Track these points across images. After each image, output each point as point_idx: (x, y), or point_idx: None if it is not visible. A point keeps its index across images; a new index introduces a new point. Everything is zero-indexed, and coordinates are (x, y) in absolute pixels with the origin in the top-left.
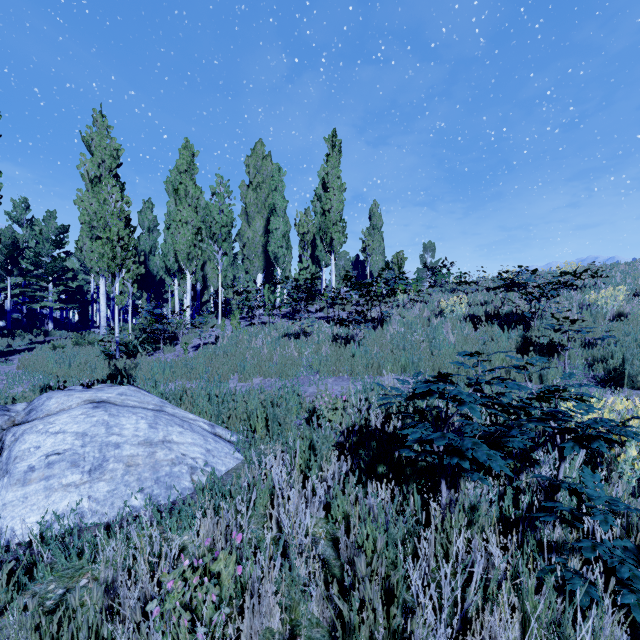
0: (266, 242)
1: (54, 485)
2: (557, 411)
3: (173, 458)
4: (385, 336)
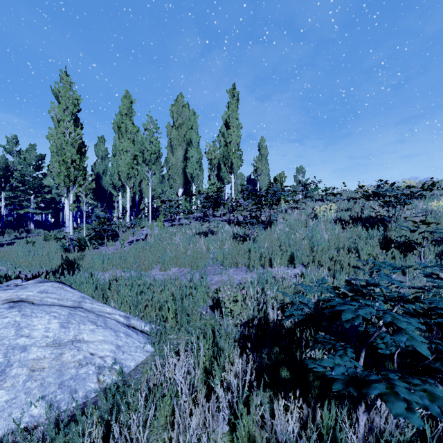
0: (185, 166)
1: None
2: None
3: (81, 359)
4: (273, 235)
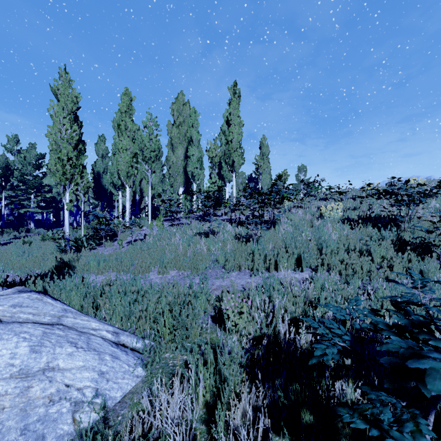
0: (186, 165)
1: None
2: None
3: (52, 393)
4: (278, 235)
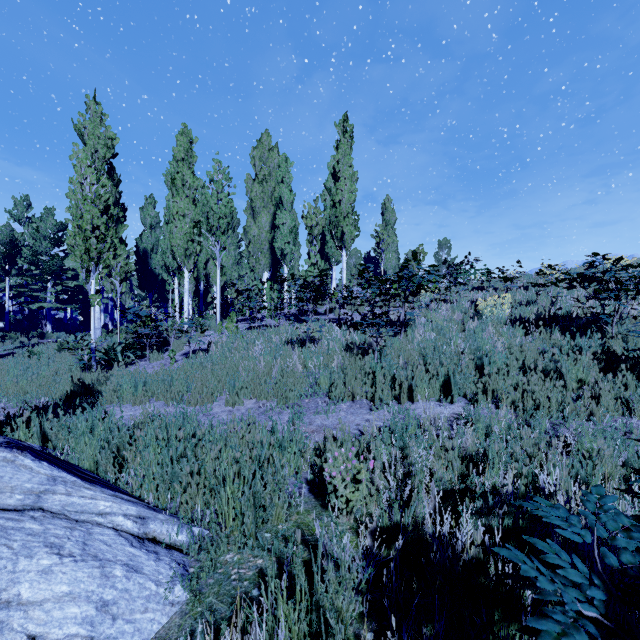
0: (272, 238)
1: None
2: None
3: None
4: (412, 345)
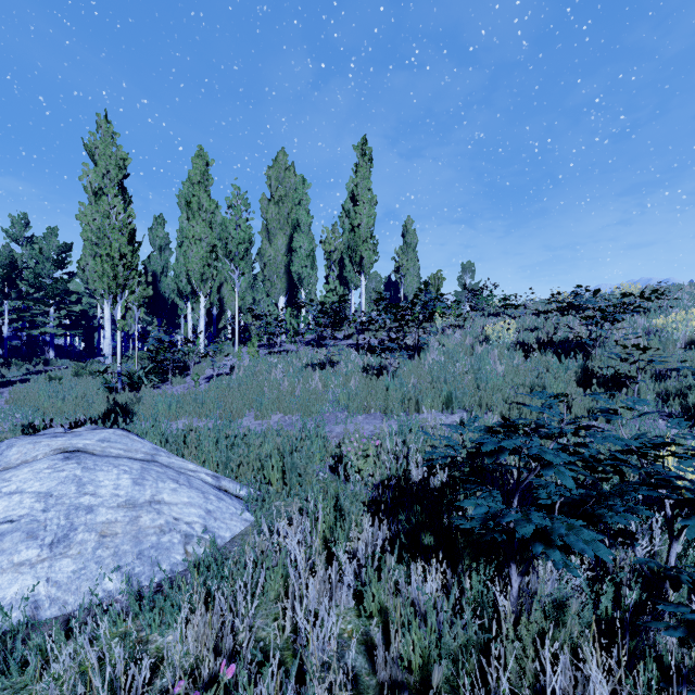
0: (289, 262)
1: (2, 564)
2: (679, 477)
3: (162, 524)
4: (423, 366)
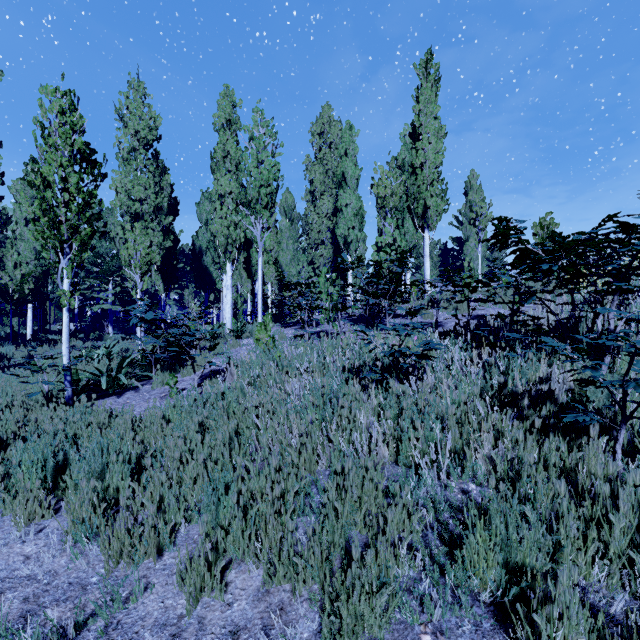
0: (334, 226)
1: None
2: None
3: None
4: None
